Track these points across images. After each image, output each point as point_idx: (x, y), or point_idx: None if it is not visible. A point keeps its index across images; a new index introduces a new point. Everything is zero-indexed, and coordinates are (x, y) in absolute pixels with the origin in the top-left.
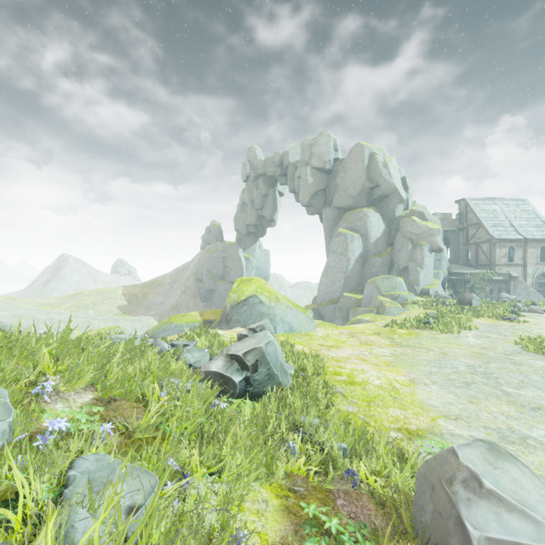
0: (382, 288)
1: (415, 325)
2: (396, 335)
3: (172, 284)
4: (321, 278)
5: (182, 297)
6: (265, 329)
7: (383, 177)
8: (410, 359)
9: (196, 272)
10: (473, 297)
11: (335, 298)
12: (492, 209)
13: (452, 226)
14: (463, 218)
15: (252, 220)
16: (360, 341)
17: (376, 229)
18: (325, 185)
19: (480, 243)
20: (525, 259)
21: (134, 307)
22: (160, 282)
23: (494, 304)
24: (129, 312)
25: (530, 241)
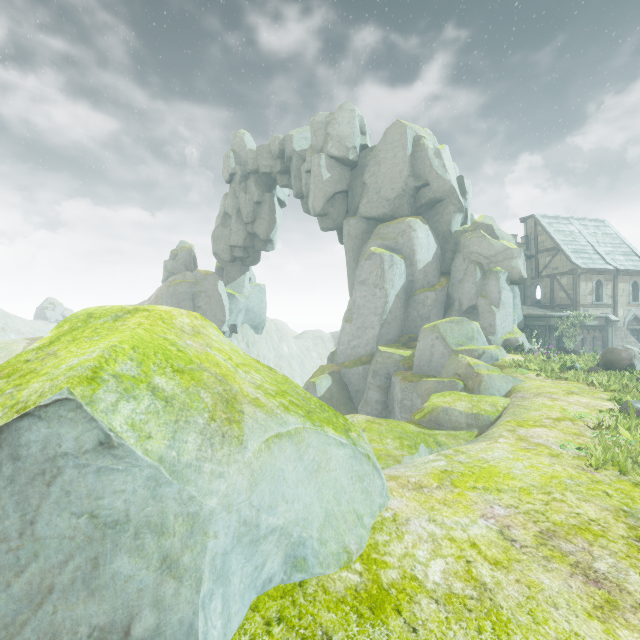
0: (451, 339)
1: None
2: None
3: None
4: (343, 324)
5: None
6: None
7: (435, 171)
8: None
9: None
10: (634, 355)
11: (365, 355)
12: (569, 229)
13: None
14: (531, 242)
15: (239, 240)
16: None
17: (426, 249)
18: (348, 184)
19: (558, 275)
20: (616, 297)
21: None
22: None
23: None
24: None
25: (623, 273)
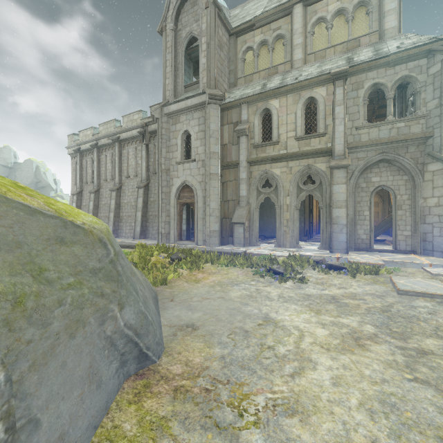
0: None
1: None
2: None
3: None
4: None
5: None
6: None
7: (44, 178)
8: None
9: None
10: None
11: None
12: None
13: None
14: None
15: None
16: None
17: None
18: (8, 174)
19: None
20: None
21: None
22: None
23: None
24: None
25: None
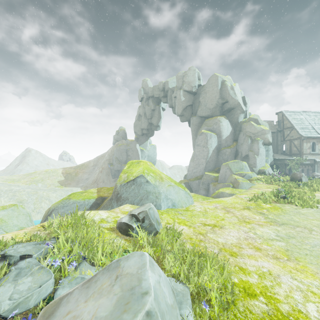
0: (233, 169)
1: (274, 200)
2: (265, 210)
3: (94, 167)
4: (190, 163)
5: (100, 175)
6: (148, 215)
7: (231, 96)
8: (303, 245)
9: (109, 158)
10: (302, 175)
11: (199, 176)
12: (300, 118)
13: (273, 129)
14: (281, 124)
15: (145, 126)
16: (237, 217)
17: (226, 130)
18: (192, 102)
19: (293, 139)
20: None
21: (69, 181)
22: (86, 165)
23: (316, 180)
24: (65, 185)
25: None
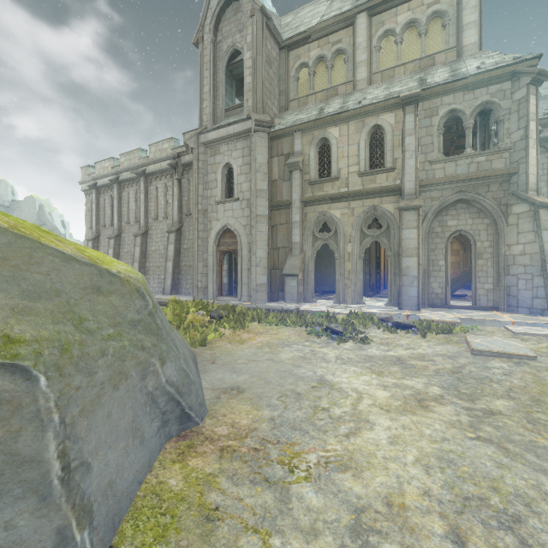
0: None
1: None
2: None
3: None
4: None
5: None
6: None
7: (49, 220)
8: None
9: None
10: None
11: None
12: None
13: None
14: None
15: None
16: None
17: None
18: None
19: None
20: None
21: None
22: None
23: None
24: None
25: None
